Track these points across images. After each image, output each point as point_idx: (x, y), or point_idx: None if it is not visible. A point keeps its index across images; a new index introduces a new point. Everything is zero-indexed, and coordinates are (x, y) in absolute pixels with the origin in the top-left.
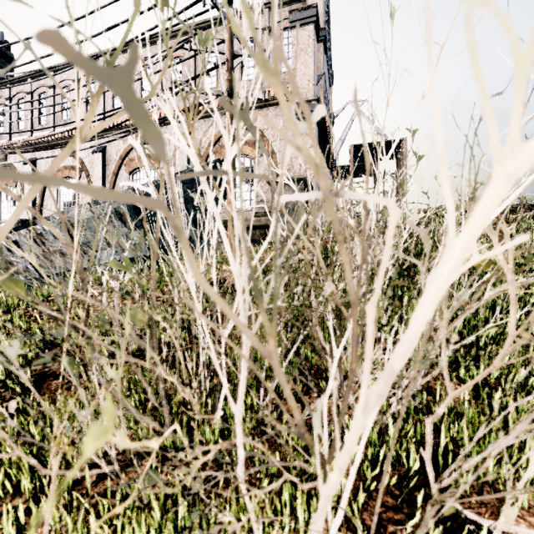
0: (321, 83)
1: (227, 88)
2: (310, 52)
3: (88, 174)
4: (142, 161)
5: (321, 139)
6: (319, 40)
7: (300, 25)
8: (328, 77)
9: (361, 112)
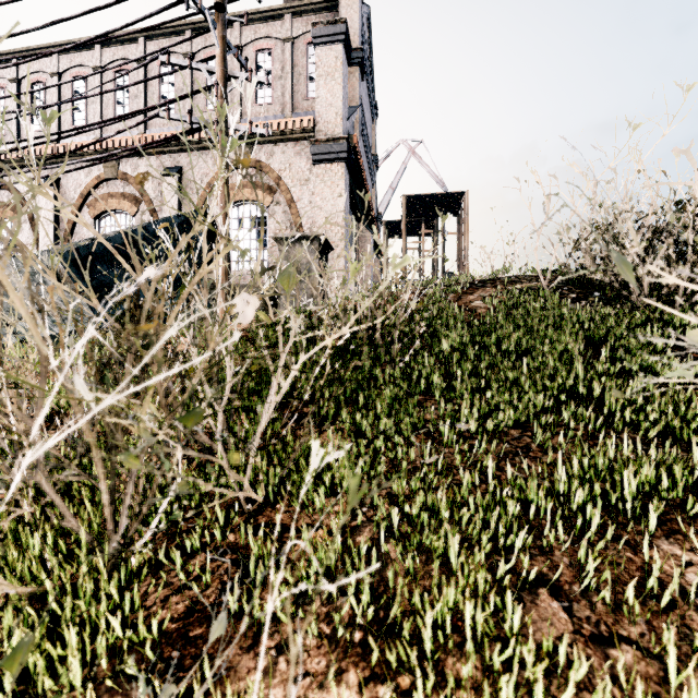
0: (357, 117)
1: (216, 117)
2: (338, 77)
3: (32, 216)
4: (113, 202)
5: (357, 187)
6: (355, 62)
7: (326, 43)
8: (370, 108)
9: (416, 155)
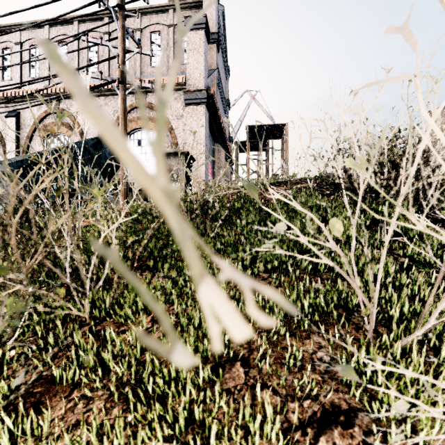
0: (215, 76)
1: (117, 77)
2: (201, 51)
3: (2, 136)
4: (56, 128)
5: (214, 120)
6: (213, 41)
7: (193, 29)
8: (224, 70)
9: (255, 100)
